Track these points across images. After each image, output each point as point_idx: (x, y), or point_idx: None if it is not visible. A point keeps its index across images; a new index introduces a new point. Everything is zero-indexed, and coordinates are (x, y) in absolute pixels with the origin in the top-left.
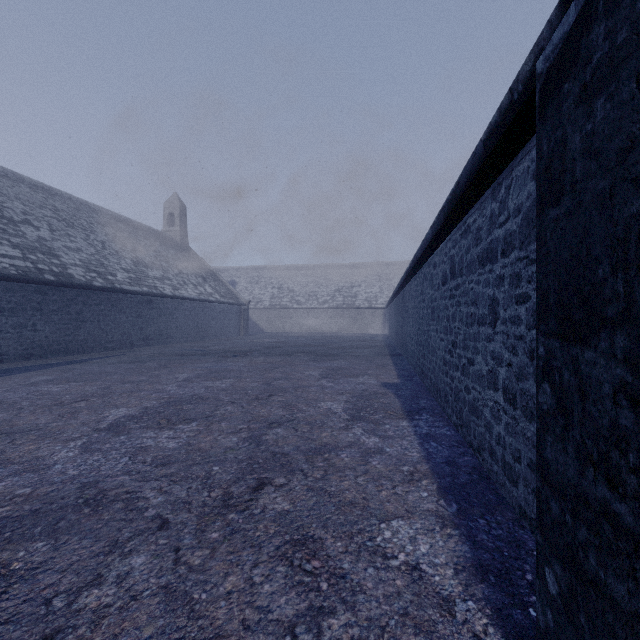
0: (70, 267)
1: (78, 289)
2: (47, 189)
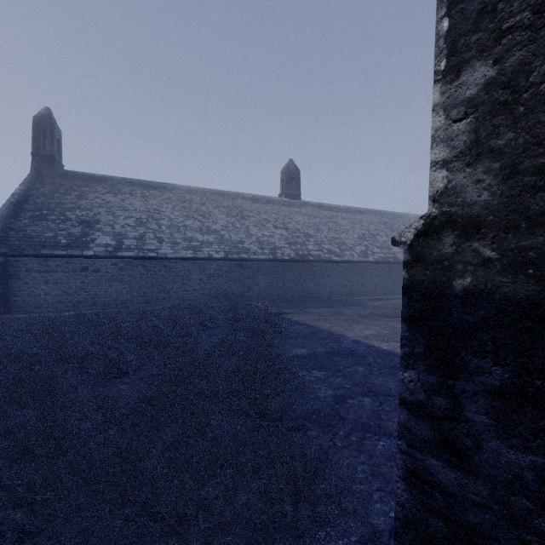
0: (396, 254)
1: (400, 264)
2: (379, 212)
